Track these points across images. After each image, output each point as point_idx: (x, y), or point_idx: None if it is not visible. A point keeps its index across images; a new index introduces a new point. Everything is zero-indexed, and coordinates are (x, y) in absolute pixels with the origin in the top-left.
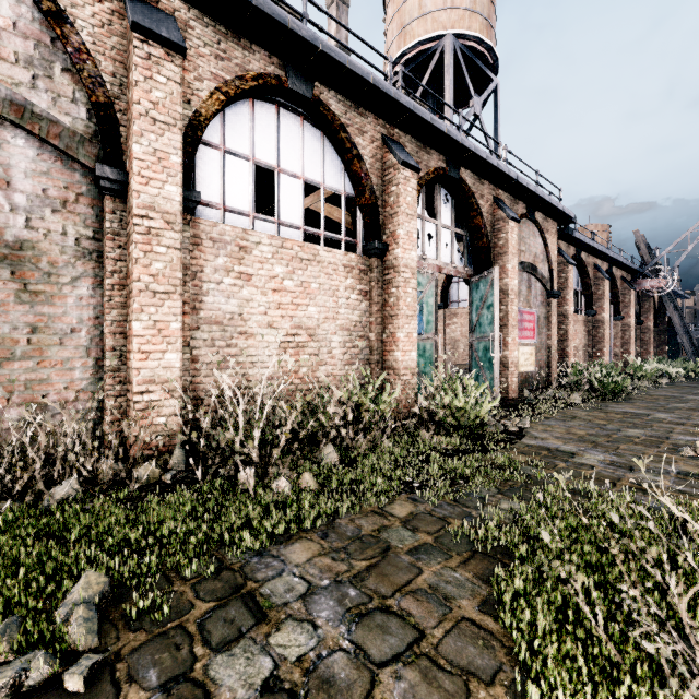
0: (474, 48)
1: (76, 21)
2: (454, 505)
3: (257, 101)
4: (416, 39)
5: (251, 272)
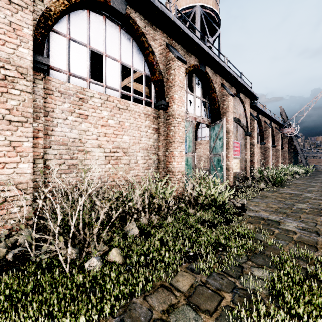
0: (209, 13)
1: None
2: (221, 274)
3: (91, 12)
4: (181, 7)
5: (87, 114)
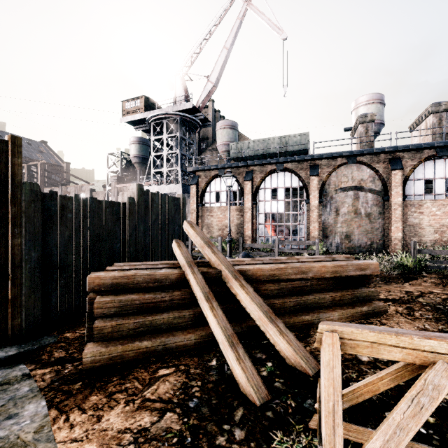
0: None
1: (379, 170)
2: None
3: (425, 162)
4: None
5: (423, 211)
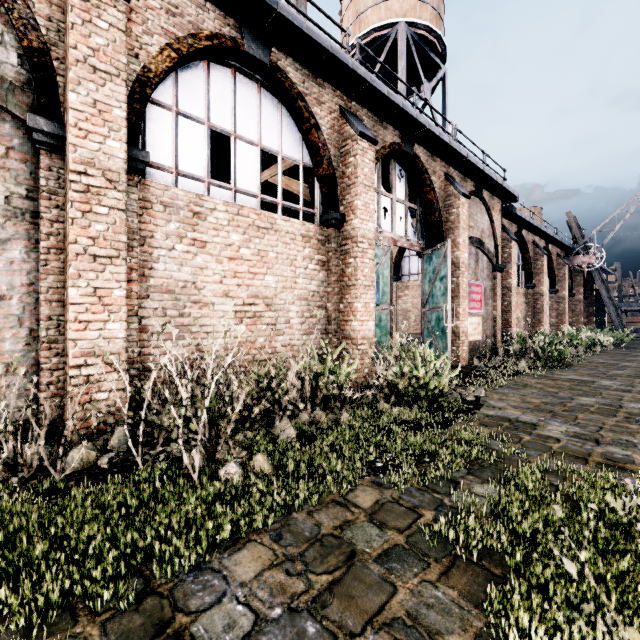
0: (424, 37)
1: None
2: (423, 490)
3: (212, 63)
4: (370, 26)
5: (206, 239)
